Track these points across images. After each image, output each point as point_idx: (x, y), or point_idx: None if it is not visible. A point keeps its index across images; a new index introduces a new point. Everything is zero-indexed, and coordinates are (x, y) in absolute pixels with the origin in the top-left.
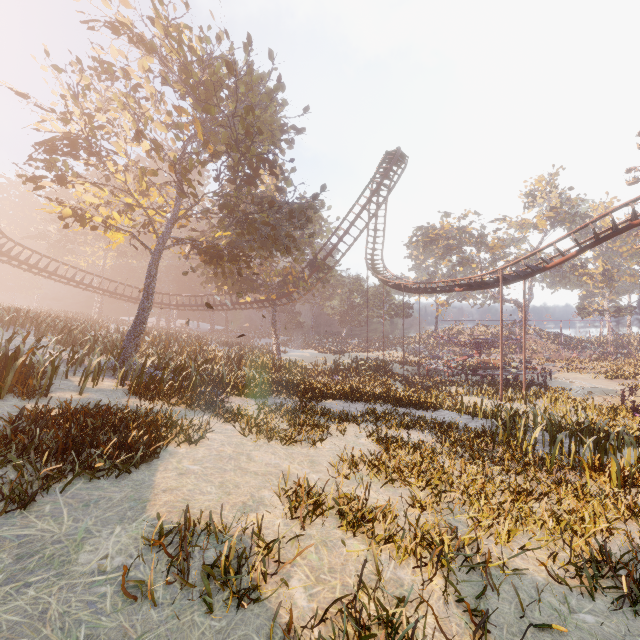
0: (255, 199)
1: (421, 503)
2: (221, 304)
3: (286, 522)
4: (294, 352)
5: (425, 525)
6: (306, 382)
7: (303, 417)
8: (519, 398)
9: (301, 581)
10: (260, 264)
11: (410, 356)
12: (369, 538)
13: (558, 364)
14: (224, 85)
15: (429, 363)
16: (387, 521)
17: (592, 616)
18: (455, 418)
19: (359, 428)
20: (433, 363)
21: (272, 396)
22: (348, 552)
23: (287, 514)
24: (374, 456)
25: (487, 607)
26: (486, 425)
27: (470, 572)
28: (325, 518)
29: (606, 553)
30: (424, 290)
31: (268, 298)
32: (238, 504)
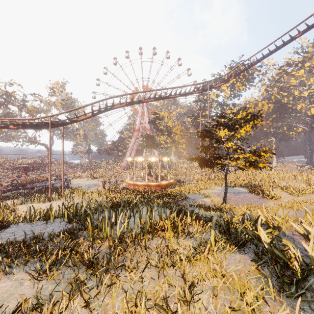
0: None
1: None
2: None
3: None
4: None
5: None
6: None
7: None
8: (63, 197)
9: None
10: None
11: None
12: None
13: (69, 176)
14: None
15: None
16: None
17: None
18: (31, 229)
19: None
20: None
21: None
22: None
23: None
24: None
25: None
26: (61, 224)
27: None
28: None
29: None
30: None
31: None
32: None
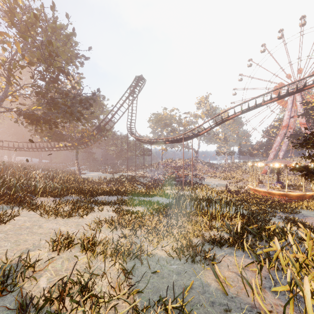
0: (59, 91)
1: (125, 235)
2: (44, 147)
3: (50, 253)
4: (90, 173)
5: (122, 244)
6: (91, 188)
7: (80, 204)
8: (189, 189)
9: (47, 277)
10: (63, 126)
11: (149, 173)
12: (93, 253)
13: (208, 175)
14: (38, 25)
15: (156, 176)
16: (102, 244)
17: (177, 265)
18: (160, 200)
19: (110, 207)
20: (158, 176)
21: (68, 196)
22: (79, 261)
23: (52, 250)
24: (113, 219)
25: (136, 270)
26: (172, 201)
27: (135, 259)
28: (73, 248)
29: (189, 242)
30: (153, 142)
31: (73, 144)
32: (23, 249)
